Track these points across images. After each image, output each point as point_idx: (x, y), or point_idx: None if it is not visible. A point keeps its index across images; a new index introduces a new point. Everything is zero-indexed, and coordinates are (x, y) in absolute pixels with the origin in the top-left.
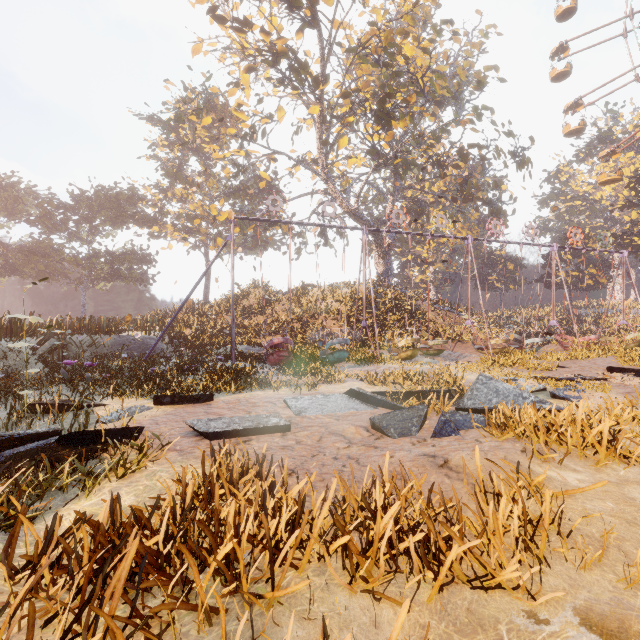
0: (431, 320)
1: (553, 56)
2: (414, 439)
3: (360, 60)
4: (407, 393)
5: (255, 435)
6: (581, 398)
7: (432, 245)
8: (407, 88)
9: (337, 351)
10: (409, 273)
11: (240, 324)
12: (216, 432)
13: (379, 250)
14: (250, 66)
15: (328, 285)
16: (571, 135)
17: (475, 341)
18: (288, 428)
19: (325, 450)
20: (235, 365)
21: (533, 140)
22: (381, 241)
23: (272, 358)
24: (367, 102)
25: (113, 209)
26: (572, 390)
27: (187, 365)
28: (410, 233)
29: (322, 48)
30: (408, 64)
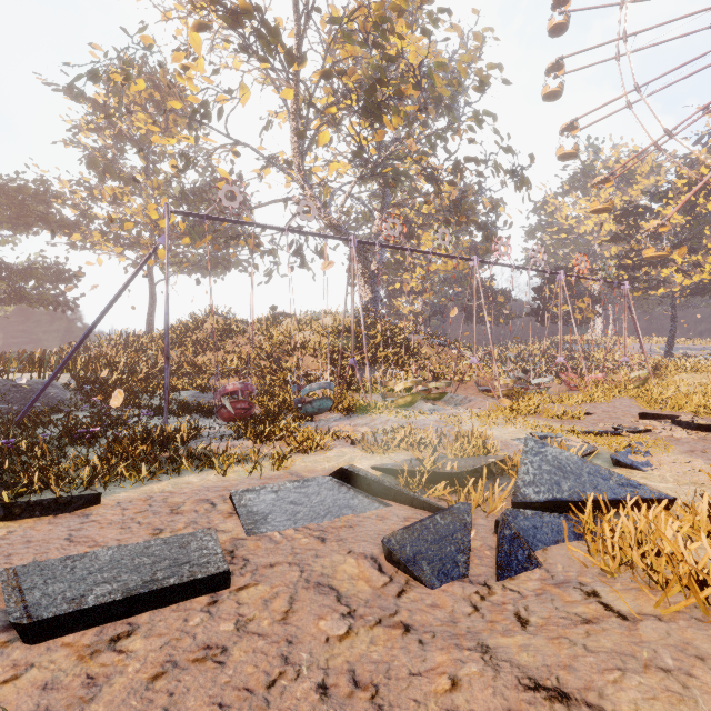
0: (427, 357)
1: (549, 73)
2: (469, 587)
3: (345, 39)
4: (430, 474)
5: (148, 610)
6: (651, 465)
7: (422, 273)
8: (398, 85)
9: (317, 399)
10: (396, 303)
11: (190, 362)
12: (48, 620)
13: (365, 274)
14: (201, 23)
15: (305, 314)
16: (567, 159)
17: (478, 381)
18: (224, 580)
19: (299, 652)
20: (160, 428)
21: (533, 158)
22: (368, 264)
23: (225, 412)
24: (352, 94)
25: (13, 207)
26: (637, 453)
27: (87, 427)
28: (408, 249)
29: (297, 16)
30: (403, 47)
